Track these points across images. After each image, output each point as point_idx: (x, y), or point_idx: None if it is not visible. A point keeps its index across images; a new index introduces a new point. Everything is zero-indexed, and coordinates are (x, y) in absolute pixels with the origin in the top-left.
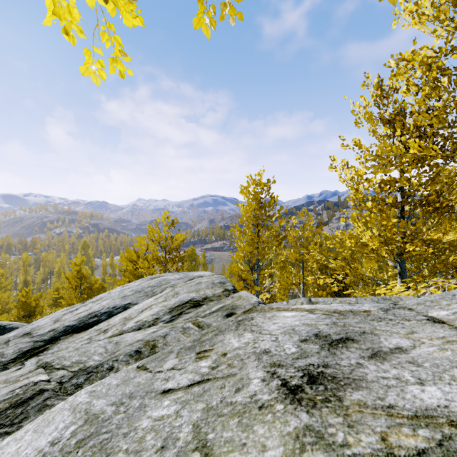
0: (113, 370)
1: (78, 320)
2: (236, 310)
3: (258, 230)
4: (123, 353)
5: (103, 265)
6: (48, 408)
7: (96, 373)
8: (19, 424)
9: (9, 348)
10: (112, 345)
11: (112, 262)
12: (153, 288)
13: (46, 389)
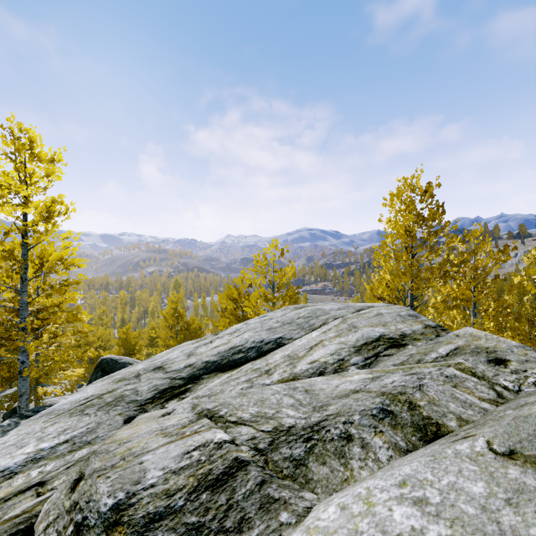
0: (354, 442)
1: (219, 355)
2: (500, 354)
3: (412, 254)
4: (348, 409)
5: (194, 305)
6: (279, 506)
7: (322, 443)
8: (240, 535)
9: (142, 384)
10: (302, 395)
11: (204, 303)
12: (306, 319)
13: (244, 460)
